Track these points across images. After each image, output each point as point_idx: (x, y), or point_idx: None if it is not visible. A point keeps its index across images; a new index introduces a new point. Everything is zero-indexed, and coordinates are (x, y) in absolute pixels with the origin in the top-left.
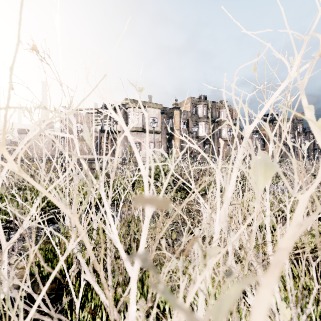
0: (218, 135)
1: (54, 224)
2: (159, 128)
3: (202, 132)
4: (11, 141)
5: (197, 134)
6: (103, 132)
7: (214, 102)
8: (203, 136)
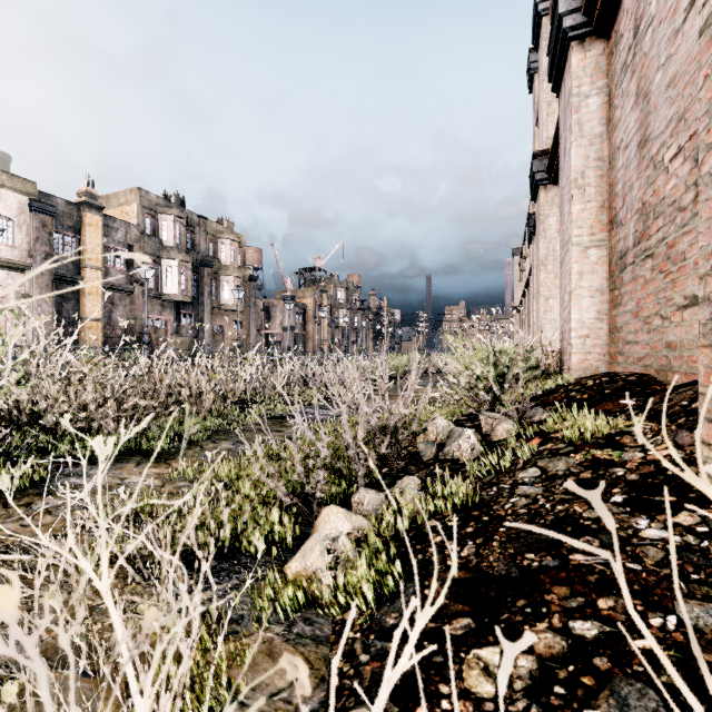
0: (215, 296)
1: None
2: (24, 254)
3: (173, 285)
4: None
5: (160, 288)
6: None
7: (205, 218)
8: (176, 296)
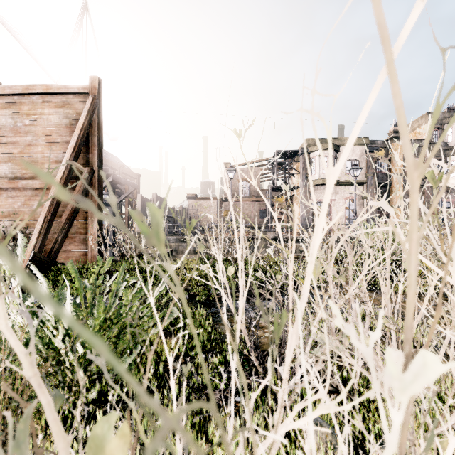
0: None
1: (263, 301)
2: (363, 176)
3: None
4: (182, 207)
5: None
6: (275, 189)
7: None
8: None
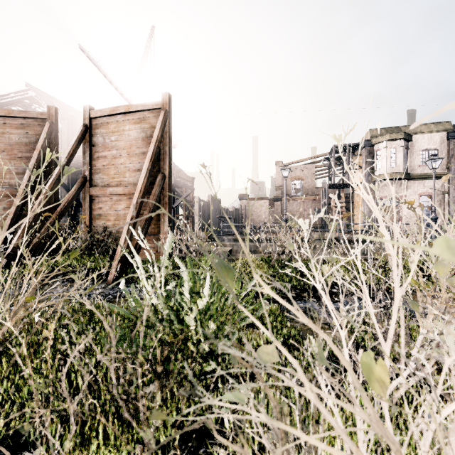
0: None
1: (334, 303)
2: (443, 168)
3: None
4: (235, 208)
5: None
6: (332, 187)
7: None
8: None
